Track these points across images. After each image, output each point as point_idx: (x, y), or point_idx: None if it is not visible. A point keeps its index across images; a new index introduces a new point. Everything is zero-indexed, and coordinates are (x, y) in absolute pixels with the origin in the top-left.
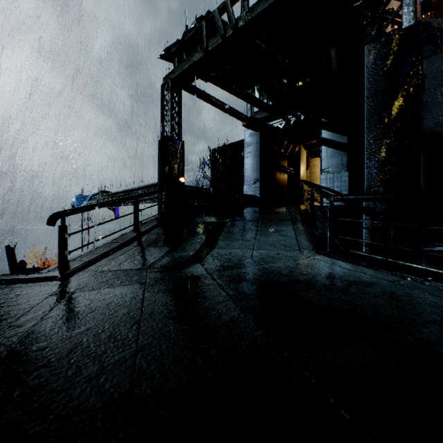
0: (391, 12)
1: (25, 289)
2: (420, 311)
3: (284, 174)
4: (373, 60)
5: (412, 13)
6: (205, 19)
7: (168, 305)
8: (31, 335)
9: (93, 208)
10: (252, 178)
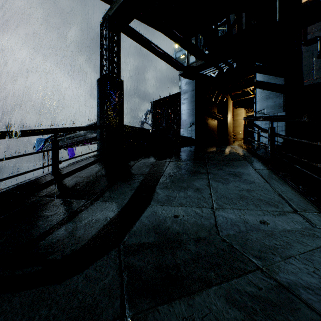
0: None
1: None
2: None
3: (215, 120)
4: None
5: None
6: None
7: None
8: None
9: None
10: (188, 122)
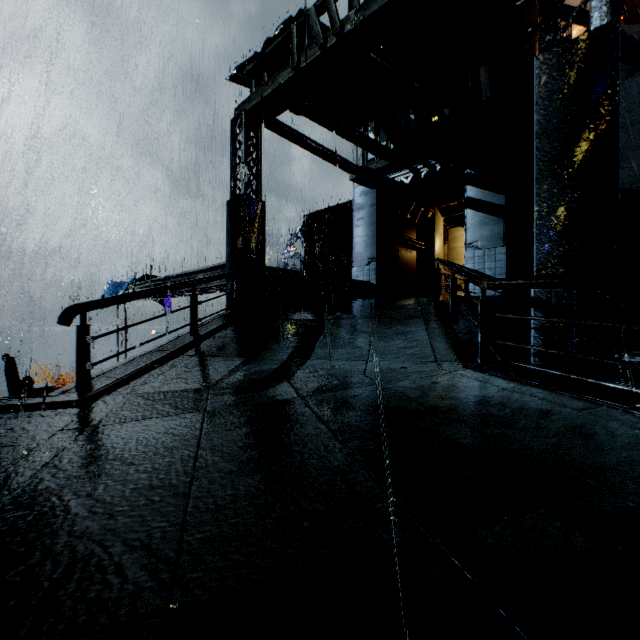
0: (572, 8)
1: (23, 421)
2: (629, 456)
3: (412, 250)
4: (546, 78)
5: (605, 7)
6: (295, 22)
7: (238, 447)
8: (22, 495)
9: (128, 299)
10: (365, 256)
